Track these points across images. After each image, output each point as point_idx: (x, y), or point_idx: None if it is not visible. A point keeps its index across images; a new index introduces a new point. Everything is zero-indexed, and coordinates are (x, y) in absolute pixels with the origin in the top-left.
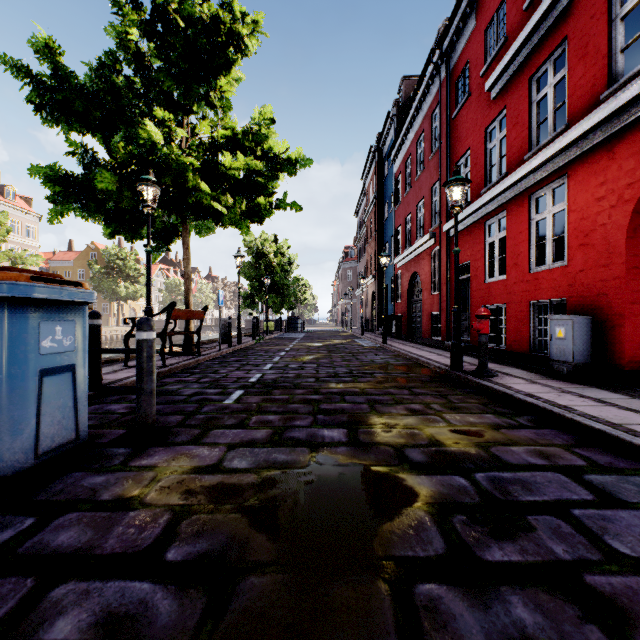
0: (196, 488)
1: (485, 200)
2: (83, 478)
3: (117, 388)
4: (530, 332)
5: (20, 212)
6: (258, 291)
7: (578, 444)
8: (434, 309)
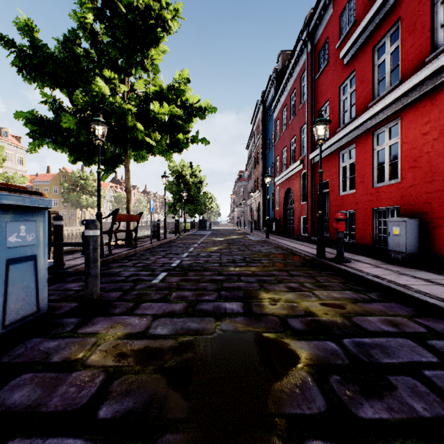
0: (127, 351)
1: (340, 136)
2: (40, 343)
3: (70, 272)
4: (373, 230)
5: (12, 146)
6: (179, 201)
7: (418, 315)
8: (303, 214)
